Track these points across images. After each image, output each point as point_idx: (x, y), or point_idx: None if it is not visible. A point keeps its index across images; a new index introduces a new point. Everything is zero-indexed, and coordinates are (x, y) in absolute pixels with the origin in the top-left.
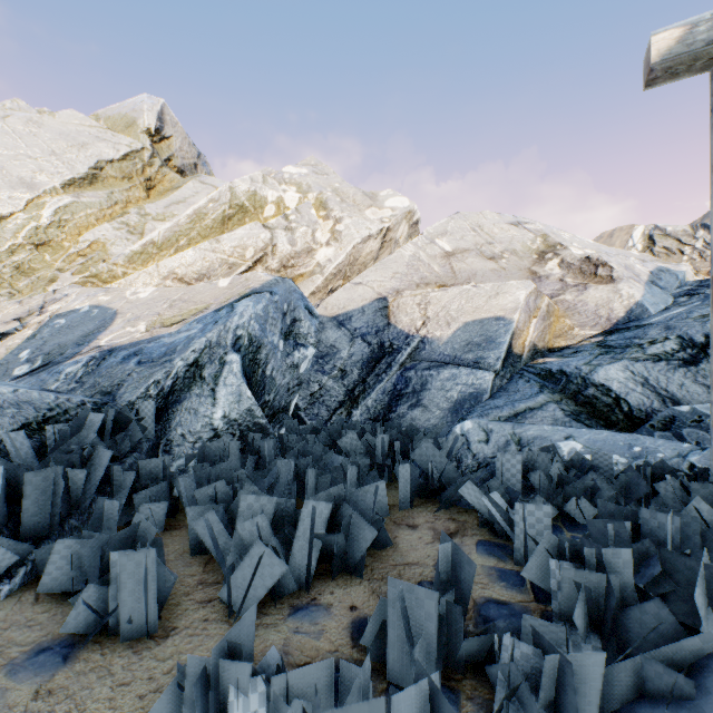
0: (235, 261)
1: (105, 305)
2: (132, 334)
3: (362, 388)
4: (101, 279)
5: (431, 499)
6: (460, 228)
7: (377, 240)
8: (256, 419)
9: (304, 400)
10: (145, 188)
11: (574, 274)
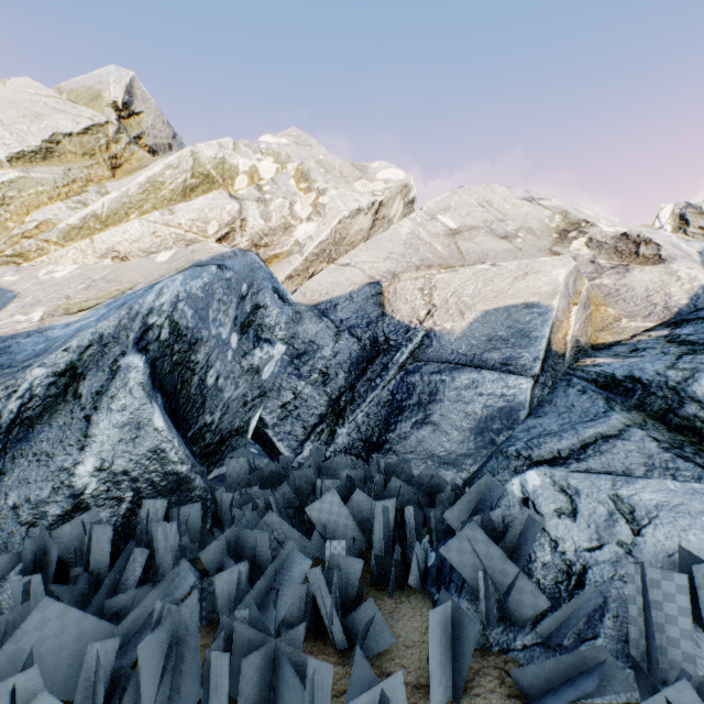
0: (194, 237)
1: (6, 287)
2: (16, 325)
3: (350, 397)
4: (29, 258)
5: (490, 657)
6: (465, 204)
7: (367, 215)
8: (169, 465)
9: (273, 413)
10: (110, 167)
11: (608, 254)
